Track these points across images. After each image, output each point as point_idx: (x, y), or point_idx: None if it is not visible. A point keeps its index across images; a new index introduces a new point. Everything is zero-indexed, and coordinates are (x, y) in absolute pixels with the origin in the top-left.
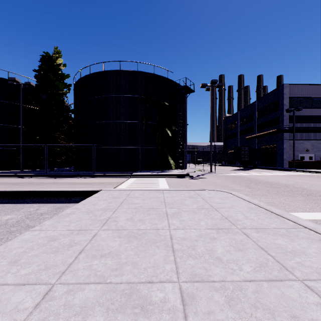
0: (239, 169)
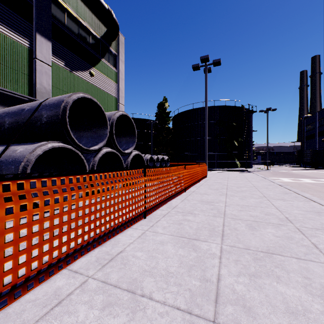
0: (304, 169)
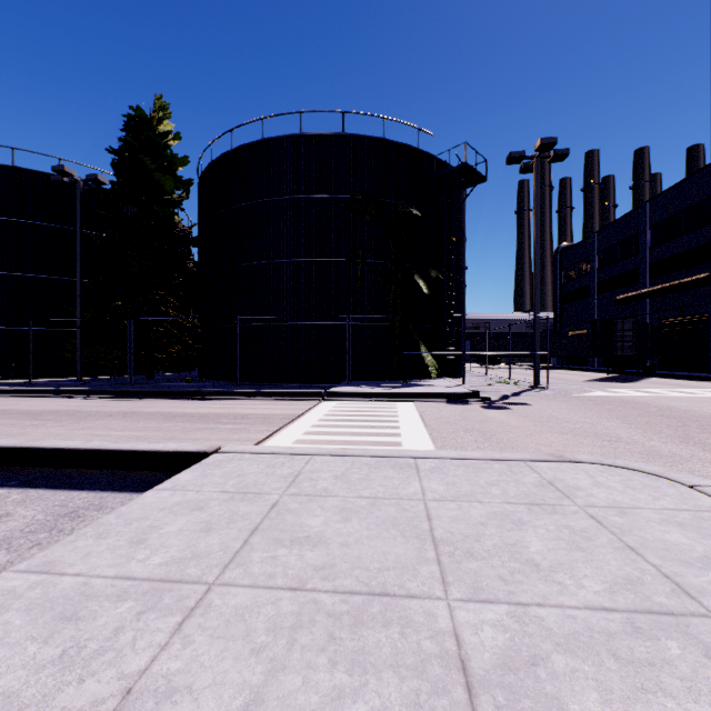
0: (607, 378)
